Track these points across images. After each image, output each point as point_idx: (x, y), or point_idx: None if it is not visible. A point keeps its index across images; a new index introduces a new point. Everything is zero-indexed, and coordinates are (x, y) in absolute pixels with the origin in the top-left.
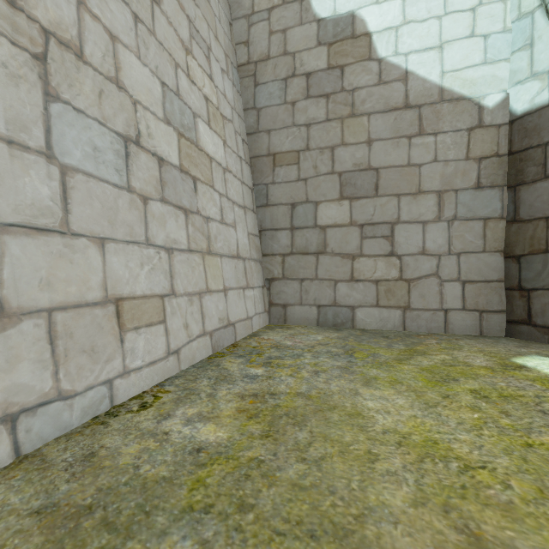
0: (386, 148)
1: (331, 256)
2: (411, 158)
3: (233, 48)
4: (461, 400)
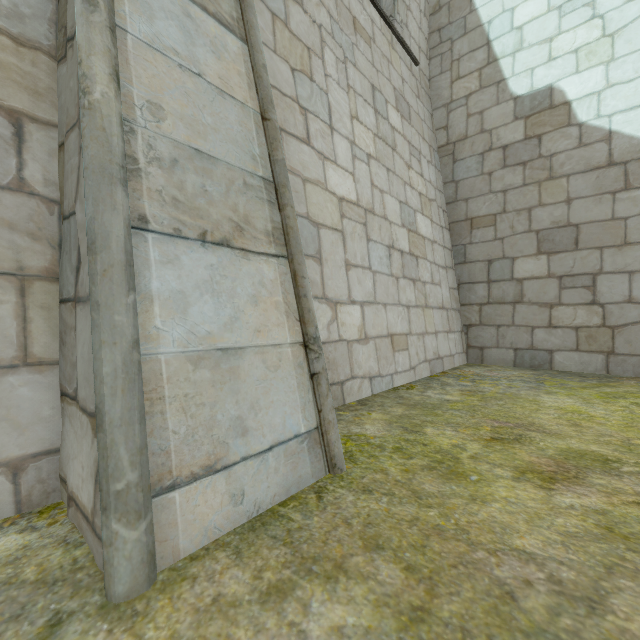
0: (587, 205)
1: (528, 305)
2: (615, 212)
3: (434, 135)
4: (617, 404)
